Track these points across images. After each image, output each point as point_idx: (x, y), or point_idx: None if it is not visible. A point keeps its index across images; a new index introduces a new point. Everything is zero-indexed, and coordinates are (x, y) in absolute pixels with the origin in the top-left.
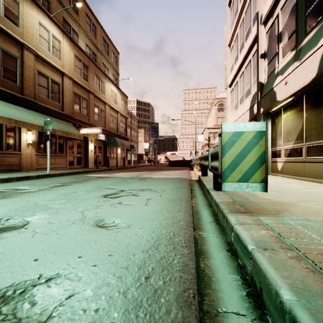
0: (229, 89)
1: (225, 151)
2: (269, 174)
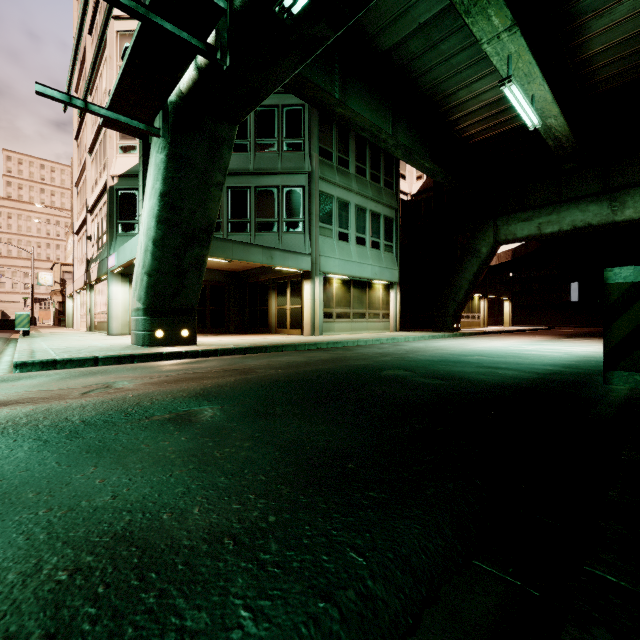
0: (77, 237)
1: (17, 319)
2: (93, 331)
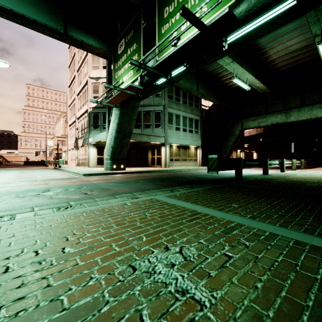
0: (69, 127)
1: (59, 161)
2: (78, 166)
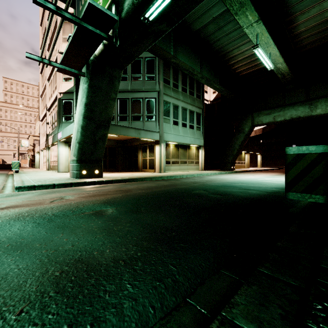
0: (41, 122)
1: (13, 165)
2: (49, 170)
